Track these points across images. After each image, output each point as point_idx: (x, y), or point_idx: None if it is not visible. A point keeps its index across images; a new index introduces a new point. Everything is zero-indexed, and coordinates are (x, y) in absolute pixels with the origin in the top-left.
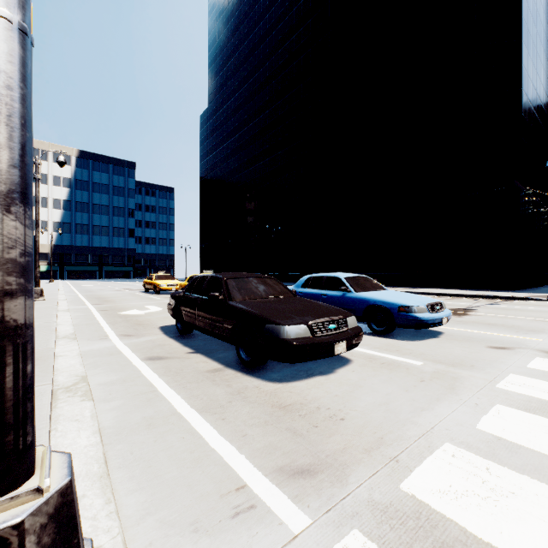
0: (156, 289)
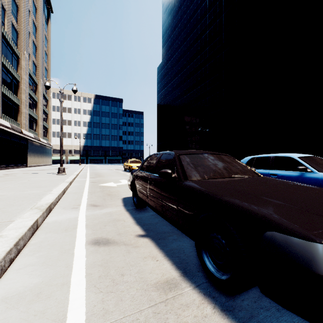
0: (130, 169)
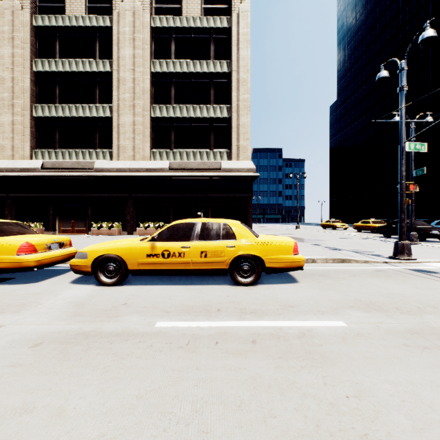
0: (333, 227)
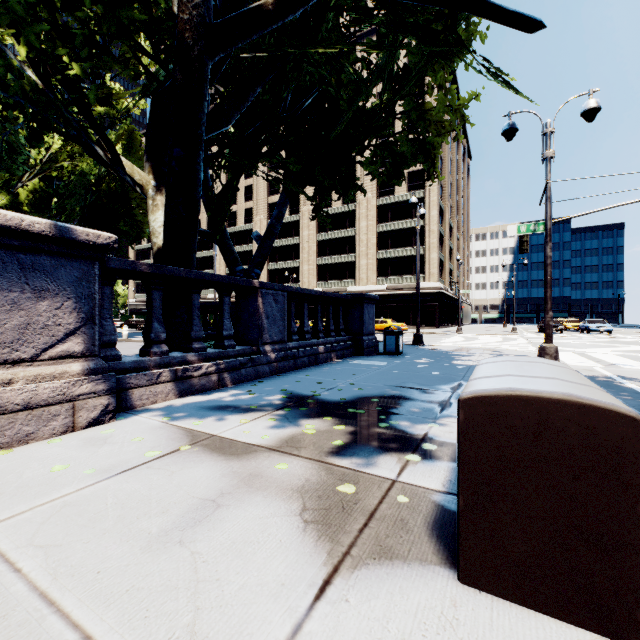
0: None
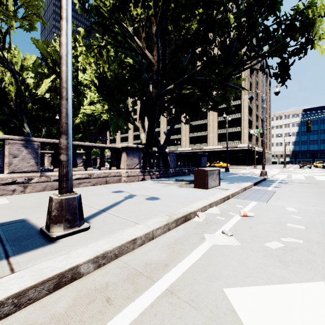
0: (314, 166)
